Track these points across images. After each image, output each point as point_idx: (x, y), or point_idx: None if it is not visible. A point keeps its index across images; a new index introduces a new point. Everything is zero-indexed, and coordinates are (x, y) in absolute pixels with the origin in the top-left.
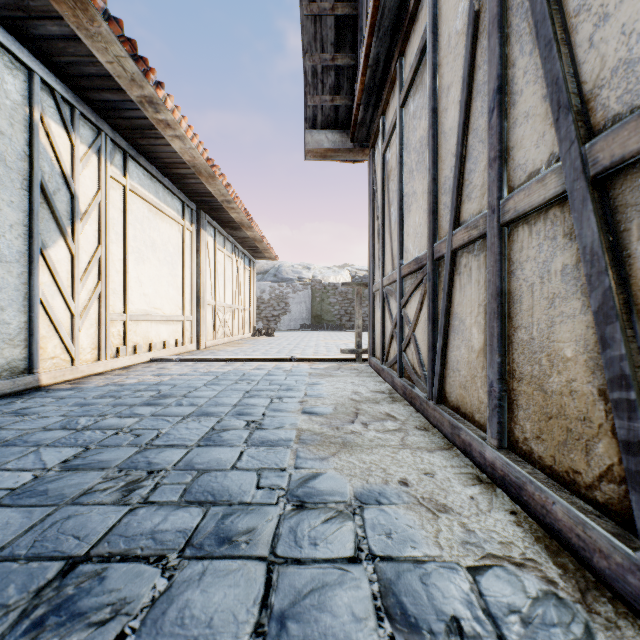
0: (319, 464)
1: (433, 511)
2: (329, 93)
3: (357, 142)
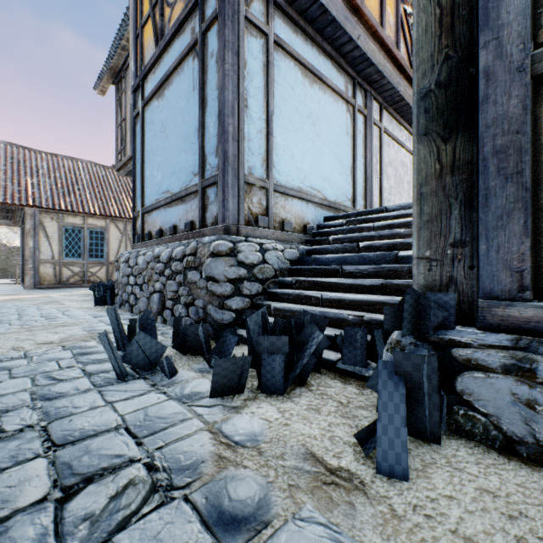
0: (0, 287)
1: (13, 287)
2: (5, 213)
3: (16, 224)
